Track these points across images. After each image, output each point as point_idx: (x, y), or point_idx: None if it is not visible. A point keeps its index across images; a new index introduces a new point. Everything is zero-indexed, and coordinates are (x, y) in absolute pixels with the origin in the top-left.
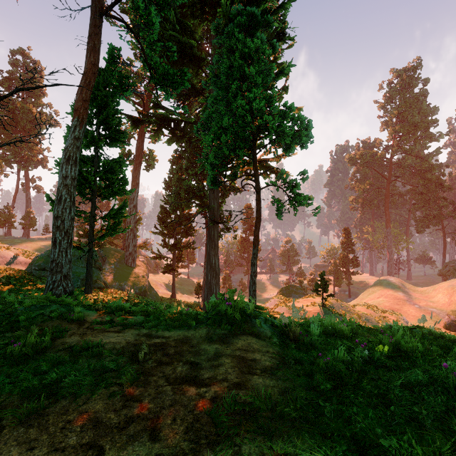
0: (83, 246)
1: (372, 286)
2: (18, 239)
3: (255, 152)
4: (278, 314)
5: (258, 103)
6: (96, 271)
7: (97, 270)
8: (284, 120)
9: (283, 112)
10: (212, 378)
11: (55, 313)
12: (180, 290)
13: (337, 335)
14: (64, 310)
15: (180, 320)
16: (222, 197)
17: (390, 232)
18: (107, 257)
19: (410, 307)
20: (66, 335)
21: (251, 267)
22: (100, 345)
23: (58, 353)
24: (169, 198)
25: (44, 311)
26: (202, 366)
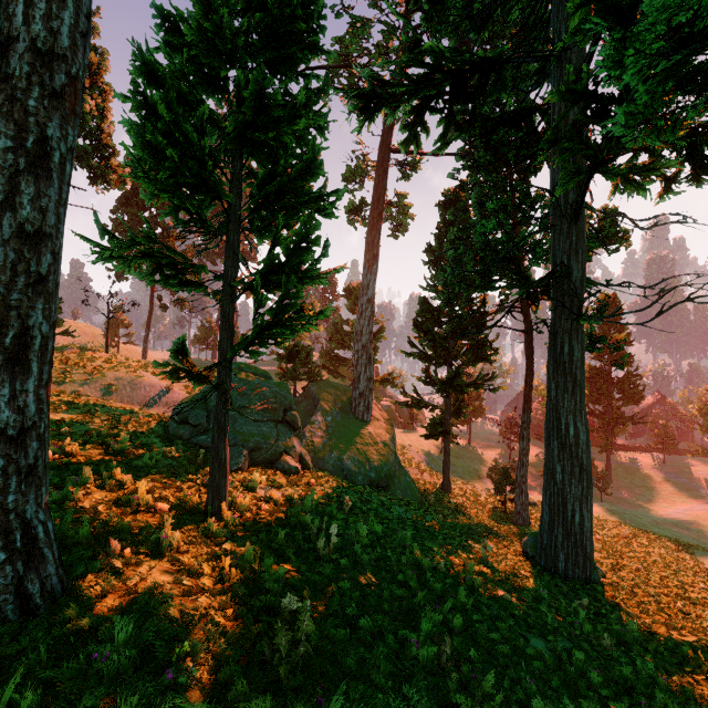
0: (264, 375)
1: None
2: None
3: None
4: None
5: None
6: (285, 432)
7: (286, 429)
8: None
9: None
10: None
11: None
12: (456, 469)
13: None
14: None
15: None
16: None
17: None
18: (321, 399)
19: None
20: None
21: None
22: None
23: None
24: (439, 276)
25: None
26: None
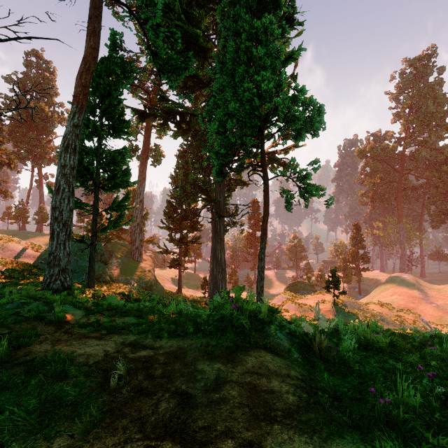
0: (89, 239)
1: (385, 283)
2: (31, 233)
3: (263, 141)
4: (286, 311)
5: (266, 85)
6: (102, 265)
7: (102, 264)
8: (295, 104)
9: (293, 96)
10: (210, 429)
11: (33, 313)
12: (187, 285)
13: (372, 348)
14: (46, 308)
15: (177, 324)
16: (228, 191)
17: (402, 227)
18: (114, 251)
19: (427, 306)
20: (36, 342)
21: (258, 262)
22: (68, 359)
23: (13, 370)
24: (175, 192)
25: (21, 309)
26: (196, 402)
